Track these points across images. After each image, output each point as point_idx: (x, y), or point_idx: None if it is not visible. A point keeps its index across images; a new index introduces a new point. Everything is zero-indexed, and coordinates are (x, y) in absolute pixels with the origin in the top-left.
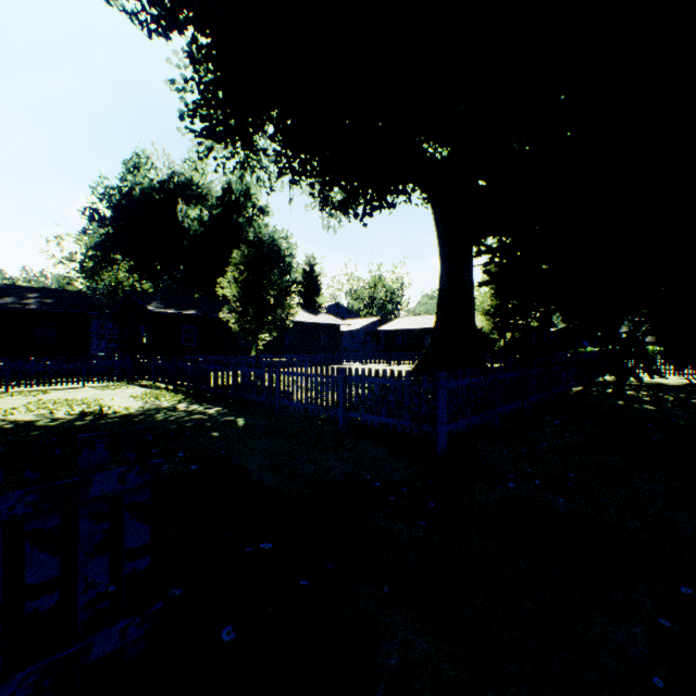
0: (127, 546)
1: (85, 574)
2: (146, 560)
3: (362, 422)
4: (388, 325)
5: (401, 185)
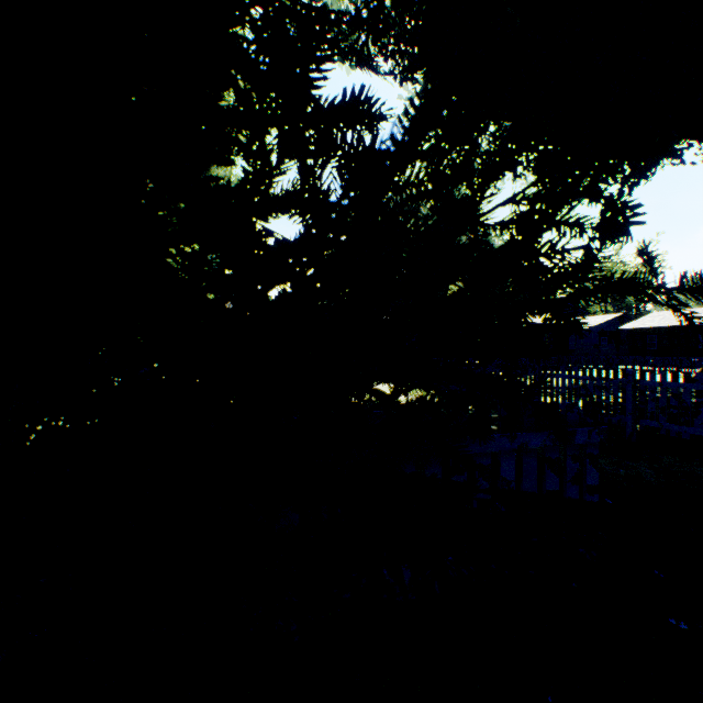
0: (587, 483)
1: (568, 494)
2: (596, 497)
3: (661, 432)
4: (635, 323)
5: (676, 145)
